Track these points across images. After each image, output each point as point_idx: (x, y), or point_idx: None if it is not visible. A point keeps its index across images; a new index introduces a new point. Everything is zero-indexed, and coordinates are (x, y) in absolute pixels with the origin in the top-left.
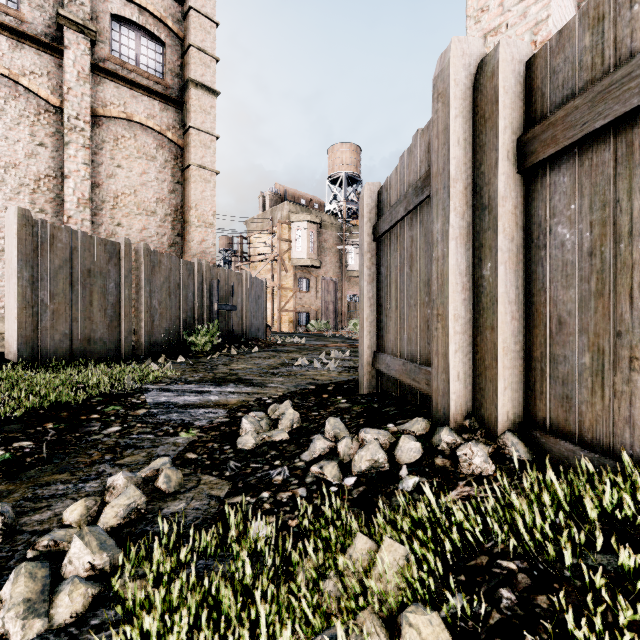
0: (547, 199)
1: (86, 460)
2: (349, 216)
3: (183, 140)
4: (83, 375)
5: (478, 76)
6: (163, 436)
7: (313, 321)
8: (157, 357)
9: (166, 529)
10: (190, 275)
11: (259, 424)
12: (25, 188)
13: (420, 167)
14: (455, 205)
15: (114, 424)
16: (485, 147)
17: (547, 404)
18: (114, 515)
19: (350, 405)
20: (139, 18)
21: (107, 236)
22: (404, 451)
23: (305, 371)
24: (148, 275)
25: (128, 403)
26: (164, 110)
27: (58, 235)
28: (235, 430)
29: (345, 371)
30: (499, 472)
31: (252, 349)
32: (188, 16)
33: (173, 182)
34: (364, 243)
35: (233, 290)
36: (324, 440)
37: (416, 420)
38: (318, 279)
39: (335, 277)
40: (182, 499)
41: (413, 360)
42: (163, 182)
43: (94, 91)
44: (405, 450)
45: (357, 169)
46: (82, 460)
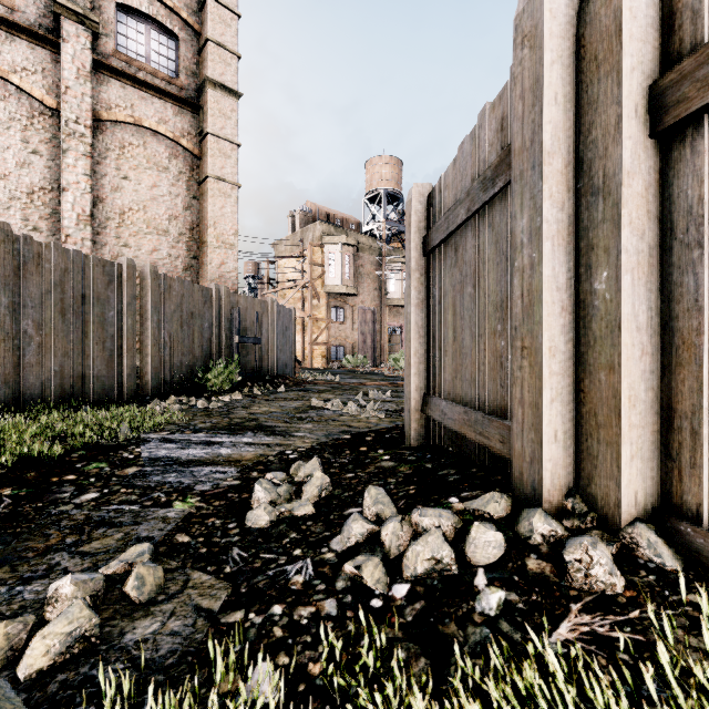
0: (704, 171)
1: (39, 545)
2: (389, 238)
3: (200, 149)
4: (68, 422)
5: (585, 2)
6: (151, 507)
7: (349, 356)
8: (166, 398)
9: (113, 687)
10: (206, 303)
11: (276, 492)
12: (16, 202)
13: (489, 152)
14: (551, 190)
15: (92, 489)
16: (598, 103)
17: (704, 484)
18: (44, 652)
19: (395, 464)
20: (149, 8)
21: (112, 258)
22: (479, 546)
23: (339, 416)
24: (156, 302)
25: (117, 458)
26: (178, 114)
27: (45, 254)
28: (246, 499)
29: (386, 416)
30: (649, 603)
31: (278, 388)
32: (205, 6)
33: (188, 197)
34: (411, 259)
35: (257, 320)
36: (362, 522)
37: (492, 496)
38: (354, 308)
39: (373, 306)
40: (157, 615)
41: (479, 407)
42: (177, 197)
43: (97, 91)
44: (480, 544)
45: (398, 185)
46: (33, 545)
